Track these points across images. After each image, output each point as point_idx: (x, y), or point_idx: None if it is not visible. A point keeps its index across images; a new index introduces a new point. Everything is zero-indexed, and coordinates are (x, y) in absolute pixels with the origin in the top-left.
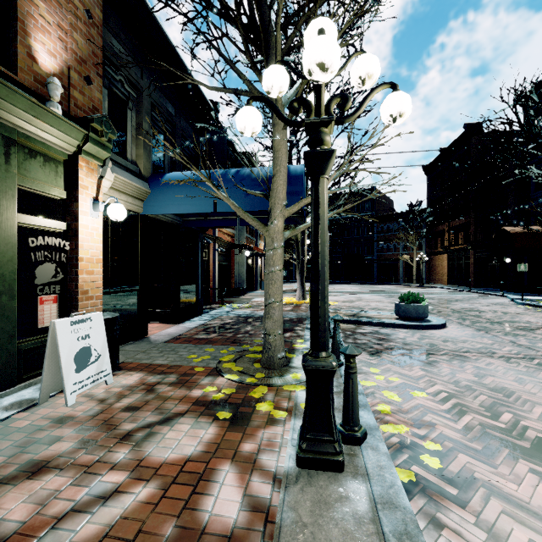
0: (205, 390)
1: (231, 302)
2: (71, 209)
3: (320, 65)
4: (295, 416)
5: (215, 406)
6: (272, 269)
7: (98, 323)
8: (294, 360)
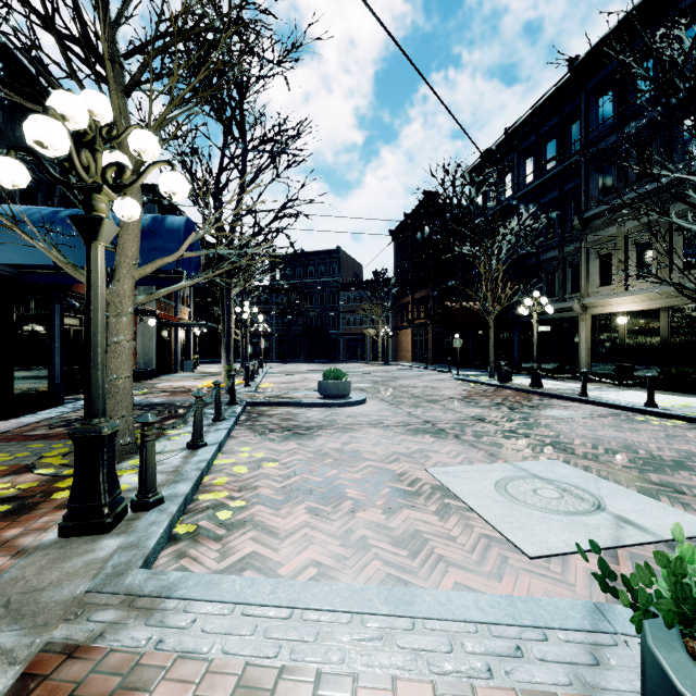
0: None
1: None
2: None
3: (38, 143)
4: None
5: None
6: (115, 340)
7: None
8: None
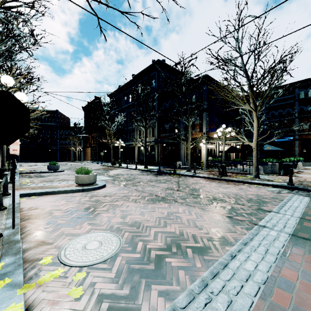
0: None
1: None
2: None
3: None
4: None
5: None
6: None
7: None
8: None
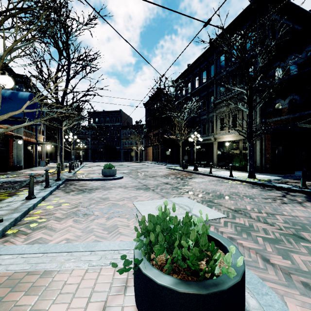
0: None
1: (3, 175)
2: None
3: None
4: None
5: None
6: None
7: None
8: (6, 199)
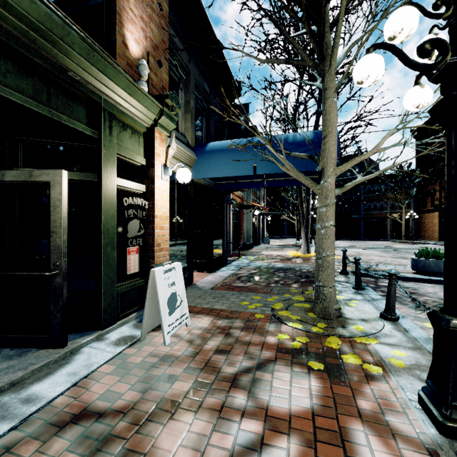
0: (279, 338)
1: (244, 255)
2: (148, 174)
3: None
4: (392, 372)
5: (298, 354)
6: (325, 225)
7: (179, 271)
8: (343, 311)
